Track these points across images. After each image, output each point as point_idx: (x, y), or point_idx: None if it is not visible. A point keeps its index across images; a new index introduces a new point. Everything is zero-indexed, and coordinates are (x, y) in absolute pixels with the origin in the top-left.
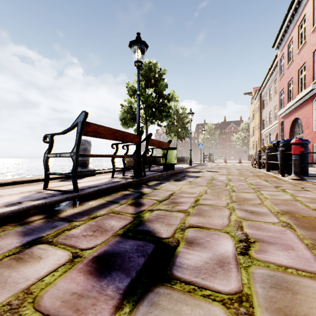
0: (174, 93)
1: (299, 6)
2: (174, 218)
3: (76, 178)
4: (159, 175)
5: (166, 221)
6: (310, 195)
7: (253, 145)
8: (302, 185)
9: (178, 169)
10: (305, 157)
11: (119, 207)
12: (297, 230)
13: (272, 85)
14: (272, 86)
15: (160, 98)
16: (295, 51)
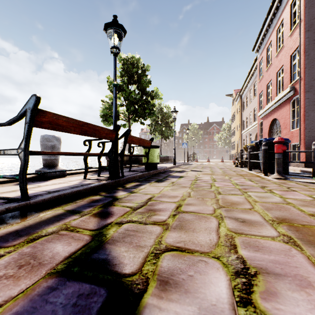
0: (158, 90)
1: (277, 11)
2: (147, 235)
3: (25, 182)
4: (139, 175)
5: (135, 241)
6: (299, 196)
7: (234, 145)
8: (287, 184)
9: (162, 168)
10: (286, 156)
11: (78, 219)
12: (304, 248)
13: (252, 87)
14: (252, 88)
15: (143, 94)
16: (273, 54)
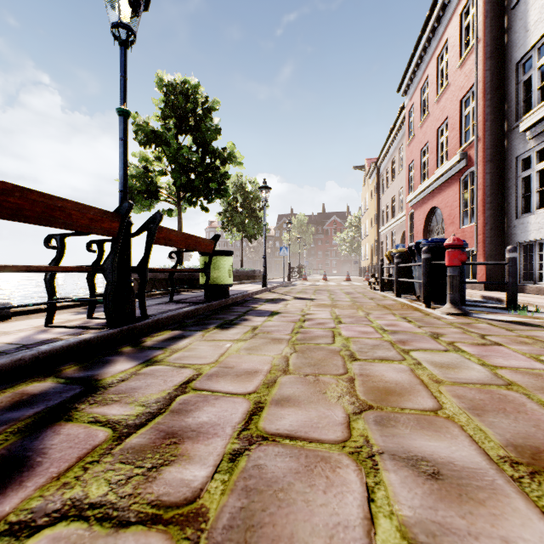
0: (234, 148)
1: (439, 24)
2: None
3: None
4: (187, 313)
5: None
6: (516, 359)
7: (366, 252)
8: (475, 328)
9: (238, 295)
10: (462, 271)
11: None
12: None
13: (396, 155)
14: (396, 156)
15: (206, 154)
16: (432, 99)
